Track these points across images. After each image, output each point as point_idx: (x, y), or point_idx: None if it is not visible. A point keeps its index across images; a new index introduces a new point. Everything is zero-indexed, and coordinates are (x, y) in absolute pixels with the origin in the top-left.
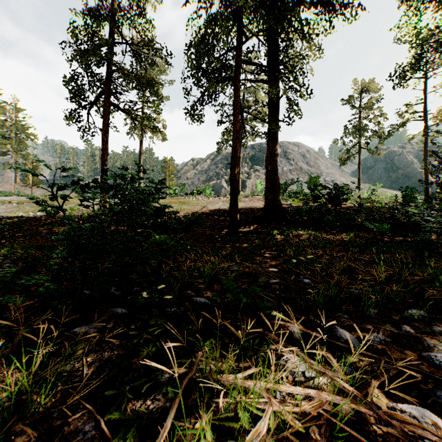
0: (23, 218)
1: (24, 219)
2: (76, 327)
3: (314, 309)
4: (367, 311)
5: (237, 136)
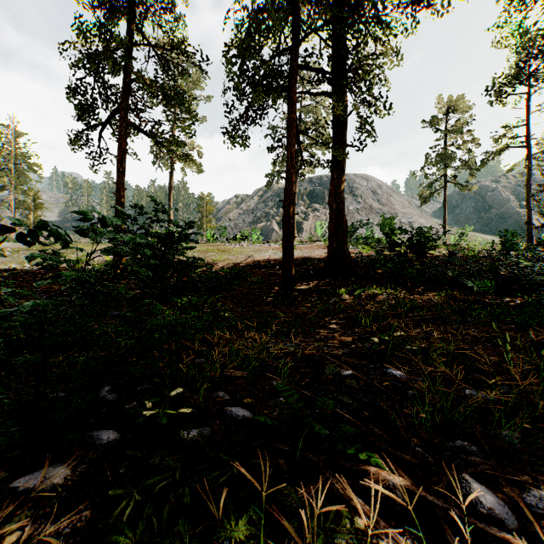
0: (15, 271)
1: (17, 272)
2: (26, 472)
3: (418, 432)
4: (512, 442)
5: (293, 164)
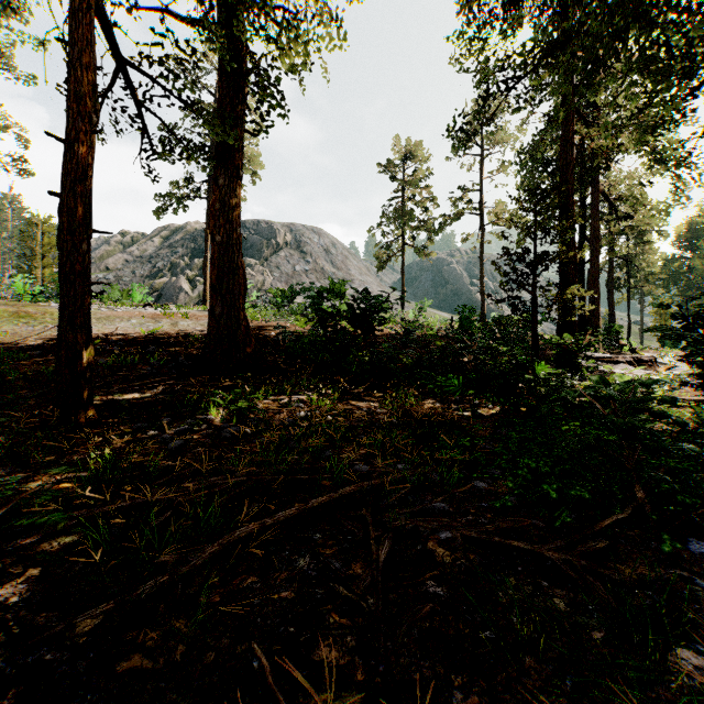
0: None
1: None
2: None
3: None
4: None
5: (85, 111)
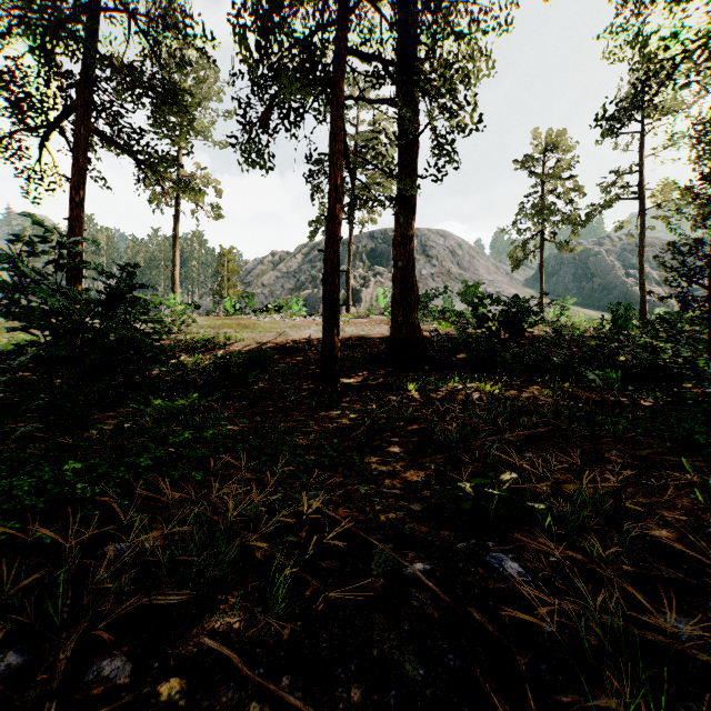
0: None
1: None
2: None
3: None
4: None
5: (338, 196)
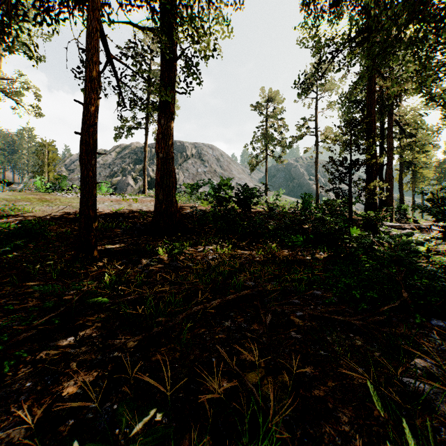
0: None
1: None
2: None
3: None
4: None
5: (94, 87)
